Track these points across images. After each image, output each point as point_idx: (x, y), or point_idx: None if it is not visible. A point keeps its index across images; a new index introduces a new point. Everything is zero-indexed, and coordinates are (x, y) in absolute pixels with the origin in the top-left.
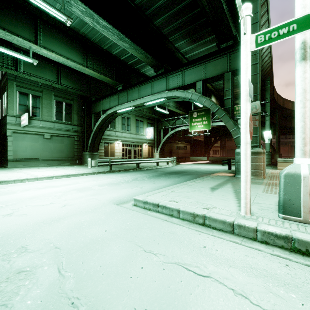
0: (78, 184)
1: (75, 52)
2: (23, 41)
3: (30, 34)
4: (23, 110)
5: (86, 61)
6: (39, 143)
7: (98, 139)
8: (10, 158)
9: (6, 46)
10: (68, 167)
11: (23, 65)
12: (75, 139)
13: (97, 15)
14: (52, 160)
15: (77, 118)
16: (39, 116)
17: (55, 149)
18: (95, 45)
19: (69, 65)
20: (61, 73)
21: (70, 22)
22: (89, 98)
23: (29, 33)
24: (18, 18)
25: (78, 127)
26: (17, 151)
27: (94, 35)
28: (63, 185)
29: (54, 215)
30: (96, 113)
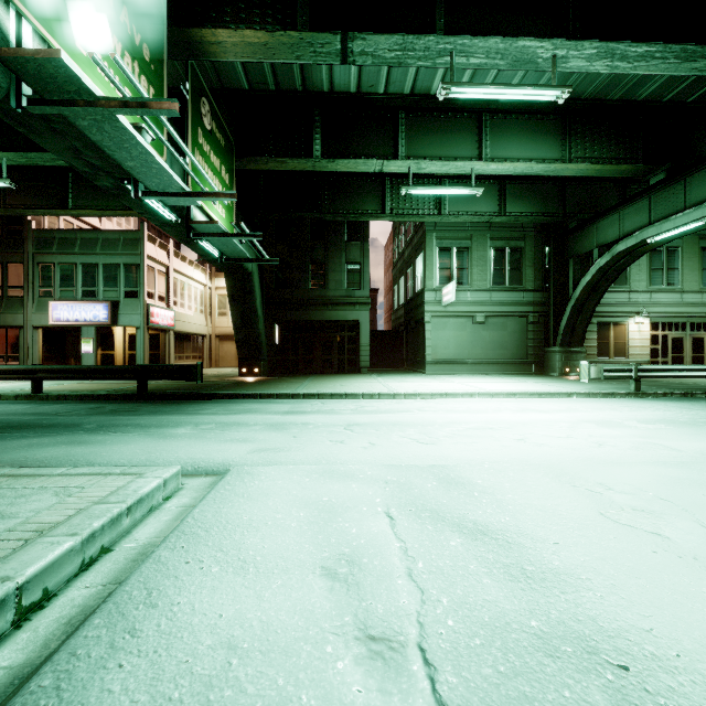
0: (582, 413)
1: (545, 141)
2: (463, 164)
3: (471, 148)
4: (444, 277)
5: (569, 148)
6: (466, 331)
7: (583, 317)
8: (428, 359)
9: (427, 181)
10: (522, 379)
11: (449, 201)
12: (529, 320)
13: (625, 43)
14: (487, 362)
15: (533, 275)
16: (466, 284)
17: (491, 343)
18: (589, 104)
19: (533, 173)
20: (506, 193)
21: (566, 95)
22: (561, 224)
23: (471, 146)
24: (456, 131)
25: (535, 293)
26: (436, 348)
27: (592, 82)
28: (552, 411)
29: (600, 456)
30: (580, 256)
